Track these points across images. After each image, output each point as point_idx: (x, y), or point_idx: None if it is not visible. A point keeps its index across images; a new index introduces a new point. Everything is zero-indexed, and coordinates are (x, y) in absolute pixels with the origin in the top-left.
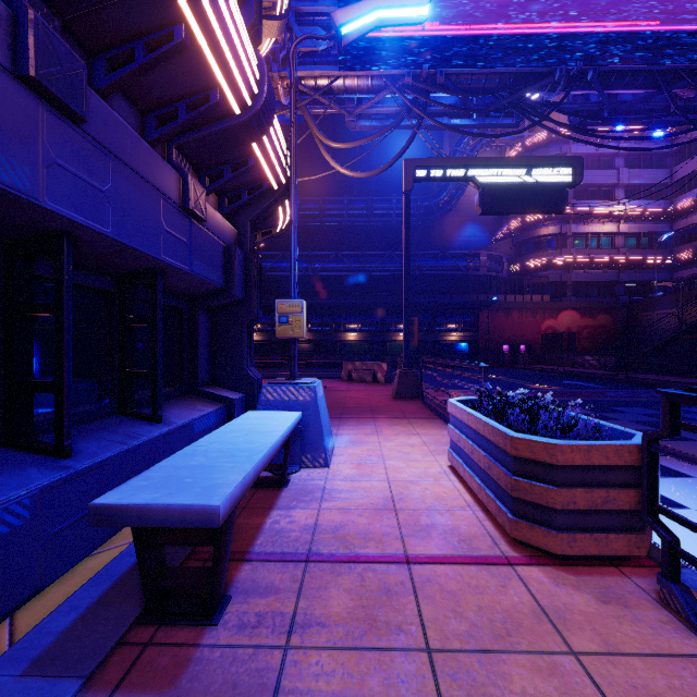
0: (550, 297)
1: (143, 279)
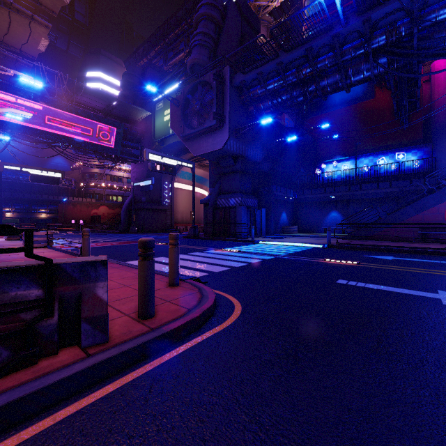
0: (96, 200)
1: None
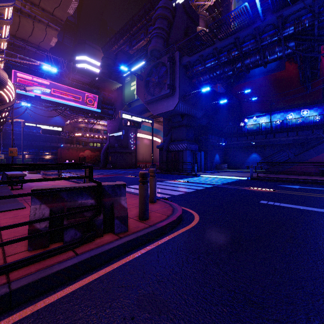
0: (83, 146)
1: None
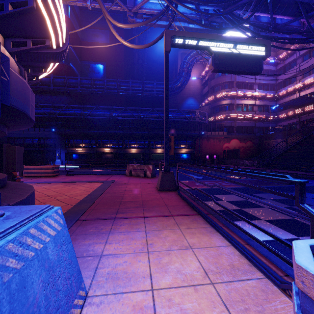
0: (226, 133)
1: None
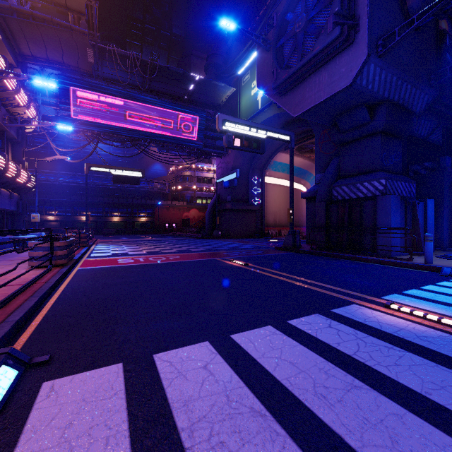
0: (187, 203)
1: (1, 211)
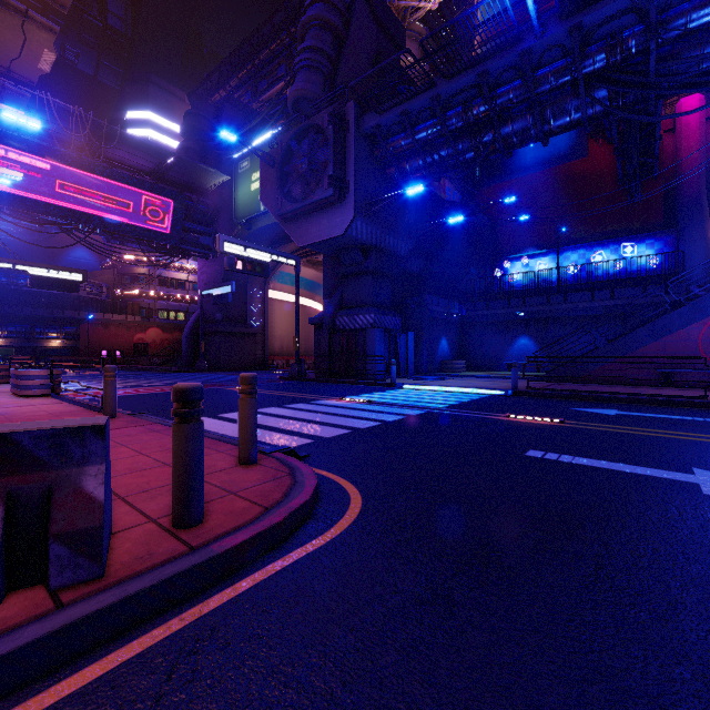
0: (143, 318)
1: None
